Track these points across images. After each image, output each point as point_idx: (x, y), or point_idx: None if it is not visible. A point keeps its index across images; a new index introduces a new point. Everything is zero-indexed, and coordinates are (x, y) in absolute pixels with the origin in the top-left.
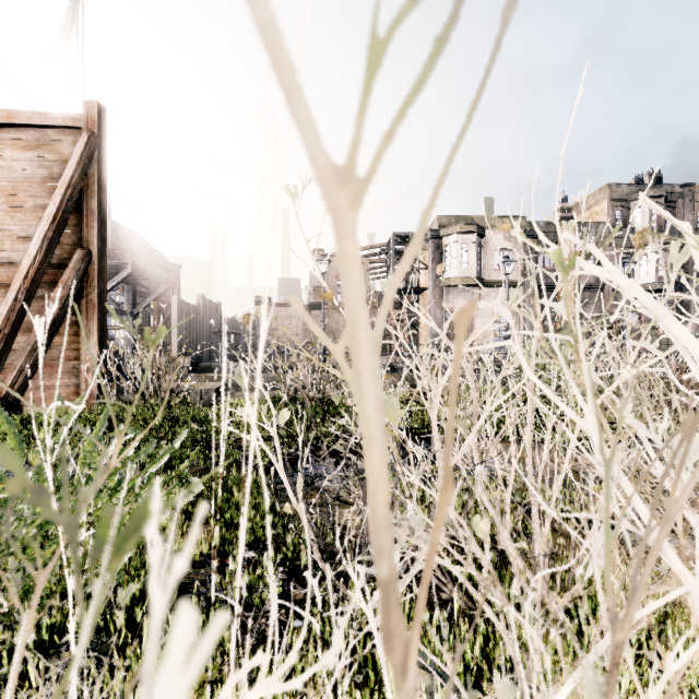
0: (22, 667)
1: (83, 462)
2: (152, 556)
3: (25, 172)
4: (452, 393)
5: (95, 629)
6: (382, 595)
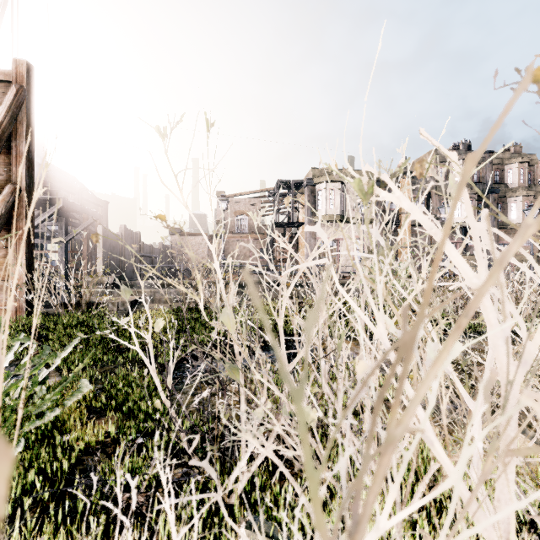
0: None
1: None
2: None
3: None
4: None
5: None
6: None
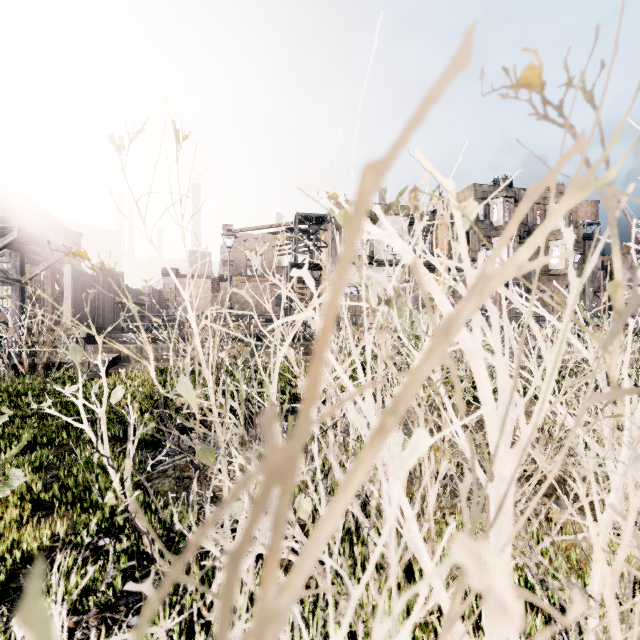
0: None
1: None
2: None
3: None
4: None
5: None
6: None
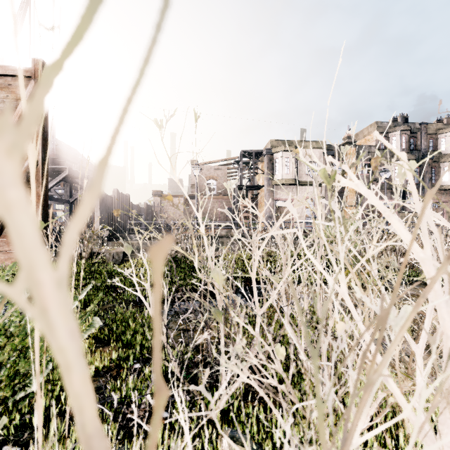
0: None
1: None
2: None
3: None
4: (156, 316)
5: (23, 424)
6: None
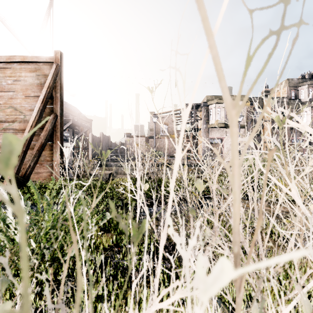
0: (40, 289)
1: (62, 205)
2: (174, 239)
3: (30, 81)
4: (264, 182)
5: (67, 275)
6: (234, 259)
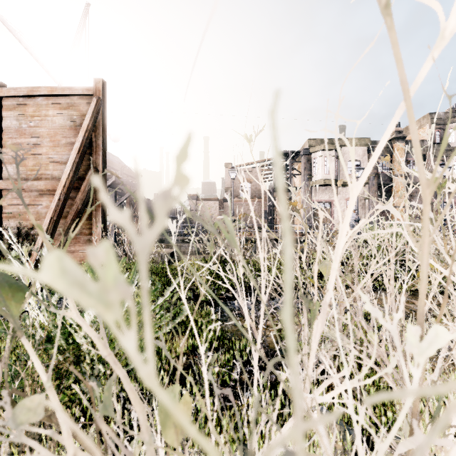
0: None
1: None
2: (375, 314)
3: (61, 123)
4: (452, 262)
5: None
6: None
